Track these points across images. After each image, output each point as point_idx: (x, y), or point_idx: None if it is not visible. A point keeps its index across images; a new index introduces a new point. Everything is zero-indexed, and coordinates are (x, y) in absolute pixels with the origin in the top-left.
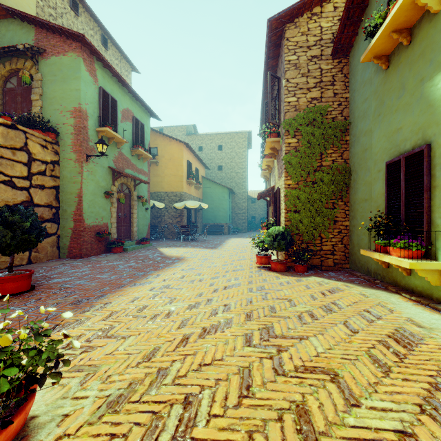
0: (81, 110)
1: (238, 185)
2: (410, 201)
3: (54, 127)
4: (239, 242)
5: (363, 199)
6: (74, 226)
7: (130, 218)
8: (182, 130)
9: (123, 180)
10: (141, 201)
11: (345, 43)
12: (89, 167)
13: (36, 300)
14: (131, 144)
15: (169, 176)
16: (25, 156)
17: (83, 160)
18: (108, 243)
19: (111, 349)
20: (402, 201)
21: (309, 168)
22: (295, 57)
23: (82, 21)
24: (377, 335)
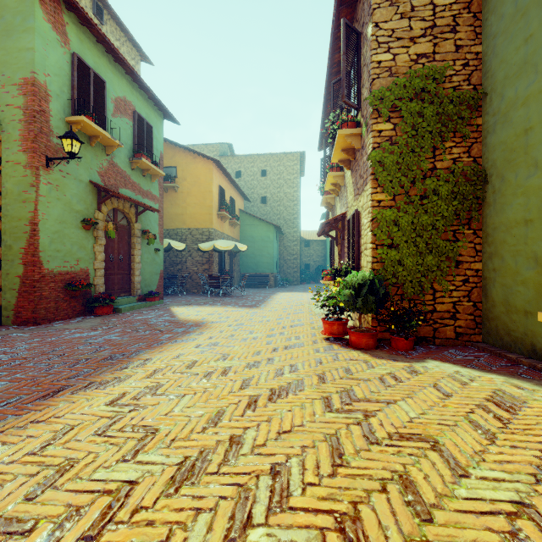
0: (36, 83)
1: (288, 223)
2: None
3: None
4: (290, 298)
5: (519, 220)
6: (24, 272)
7: (130, 263)
8: (213, 150)
9: (117, 205)
10: (146, 237)
11: None
12: (51, 177)
13: None
14: (130, 152)
15: (193, 206)
16: None
17: (40, 166)
18: (89, 300)
19: None
20: None
21: (415, 172)
22: None
23: None
24: None
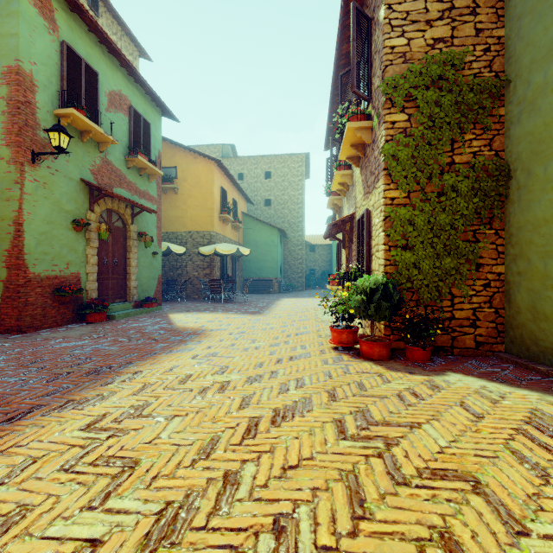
0: (20, 71)
1: (292, 226)
2: None
3: None
4: (295, 304)
5: (549, 218)
6: (8, 276)
7: (125, 267)
8: (215, 151)
9: (111, 205)
10: (143, 240)
11: None
12: (38, 174)
13: None
14: (126, 149)
15: (194, 208)
16: None
17: (25, 161)
18: (80, 306)
19: None
20: None
21: (432, 166)
22: None
23: None
24: None
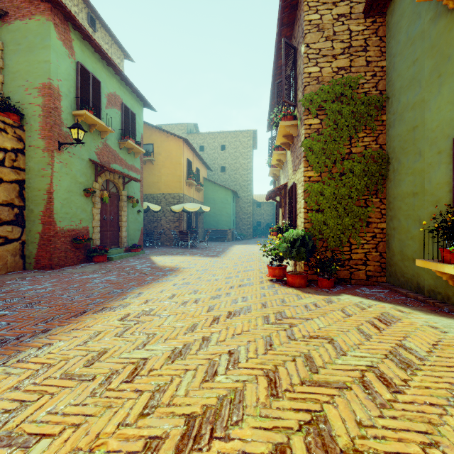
0: (51, 87)
1: (243, 188)
2: None
3: (18, 107)
4: (244, 250)
5: (410, 193)
6: (43, 230)
7: (118, 222)
8: (182, 128)
9: (109, 177)
10: (131, 202)
11: None
12: (62, 157)
13: None
14: (119, 135)
15: (167, 175)
16: None
17: (54, 149)
18: (89, 251)
19: None
20: None
21: (336, 155)
22: (318, 16)
23: None
24: None
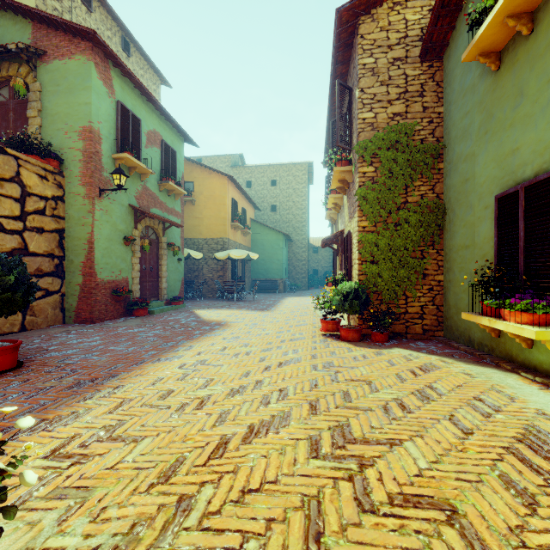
0: (92, 130)
1: (297, 230)
2: (532, 247)
3: (57, 152)
4: (298, 303)
5: (463, 245)
6: (83, 281)
7: (158, 272)
8: (225, 161)
9: (149, 223)
10: (172, 250)
11: (438, 40)
12: (103, 204)
13: (21, 383)
14: (159, 176)
15: (209, 218)
16: (16, 189)
17: (95, 196)
18: (128, 304)
19: (115, 460)
20: (521, 247)
21: (391, 205)
22: (372, 60)
23: (96, 18)
24: (502, 439)
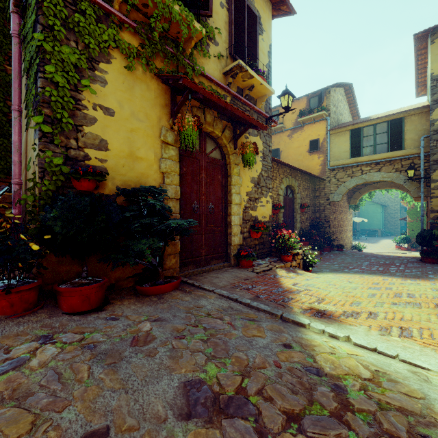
0: None
1: (390, 200)
2: None
3: None
4: (389, 242)
5: None
6: None
7: None
8: None
9: None
10: None
11: None
12: None
13: None
14: None
15: None
16: None
17: None
18: None
19: None
20: None
21: (418, 215)
22: None
23: None
24: None
